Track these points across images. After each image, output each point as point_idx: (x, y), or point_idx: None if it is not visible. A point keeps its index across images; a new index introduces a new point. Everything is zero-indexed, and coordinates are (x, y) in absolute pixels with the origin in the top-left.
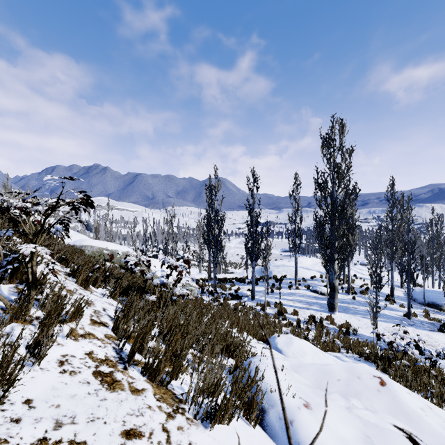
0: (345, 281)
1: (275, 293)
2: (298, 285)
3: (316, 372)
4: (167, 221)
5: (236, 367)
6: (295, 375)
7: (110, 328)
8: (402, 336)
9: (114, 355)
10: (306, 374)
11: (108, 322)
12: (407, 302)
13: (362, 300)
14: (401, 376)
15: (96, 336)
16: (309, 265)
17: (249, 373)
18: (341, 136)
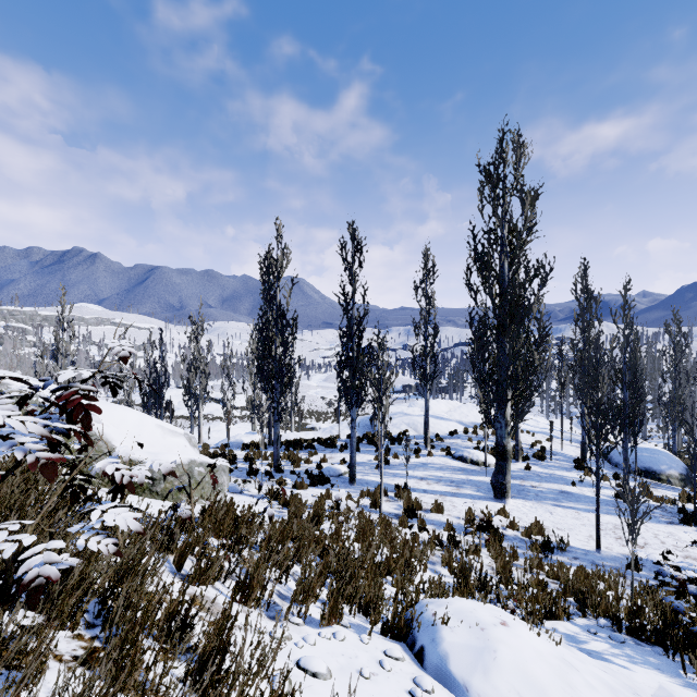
0: None
1: (392, 466)
2: (430, 448)
3: None
4: (191, 338)
5: None
6: None
7: None
8: None
9: None
10: None
11: None
12: (607, 470)
13: (541, 471)
14: None
15: None
16: (444, 413)
17: None
18: (519, 164)
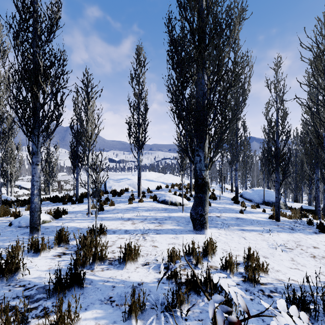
0: (192, 188)
1: (106, 211)
2: (142, 197)
3: None
4: None
5: None
6: None
7: None
8: None
9: None
10: None
11: None
12: (249, 203)
13: (218, 206)
14: None
15: None
16: (154, 178)
17: None
18: None
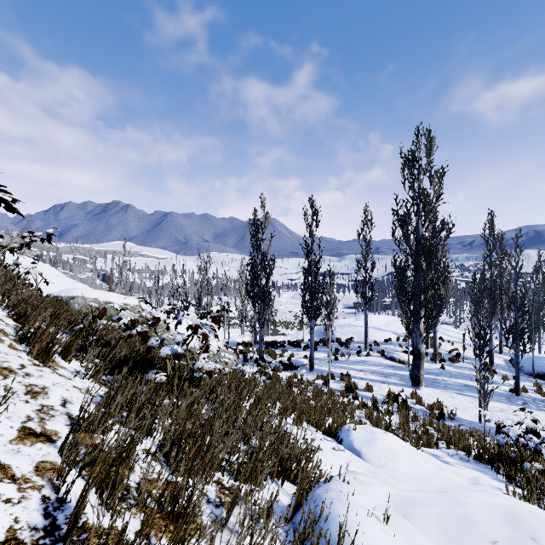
0: (430, 345)
1: (340, 361)
2: (369, 350)
3: (444, 520)
4: (200, 269)
5: (296, 506)
6: (407, 527)
7: (57, 445)
8: (531, 427)
9: (35, 523)
10: (426, 524)
11: (61, 430)
12: (510, 373)
13: (453, 370)
14: (536, 488)
15: (14, 470)
16: (382, 325)
17: (328, 540)
18: (428, 153)
